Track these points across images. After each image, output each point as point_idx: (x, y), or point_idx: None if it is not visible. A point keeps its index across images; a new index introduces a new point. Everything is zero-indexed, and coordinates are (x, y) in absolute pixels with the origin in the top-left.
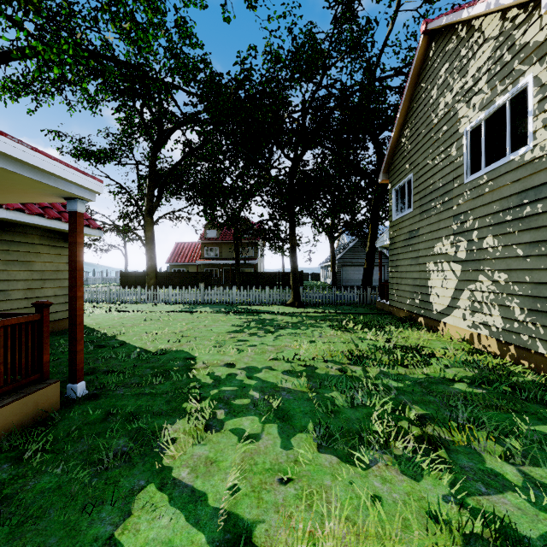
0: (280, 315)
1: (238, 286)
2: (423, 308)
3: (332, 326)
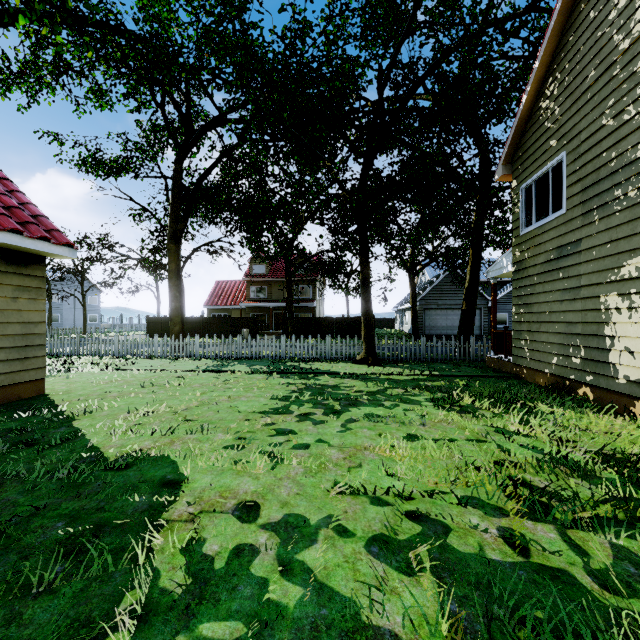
0: (348, 379)
1: (290, 335)
2: (591, 373)
3: (437, 400)
